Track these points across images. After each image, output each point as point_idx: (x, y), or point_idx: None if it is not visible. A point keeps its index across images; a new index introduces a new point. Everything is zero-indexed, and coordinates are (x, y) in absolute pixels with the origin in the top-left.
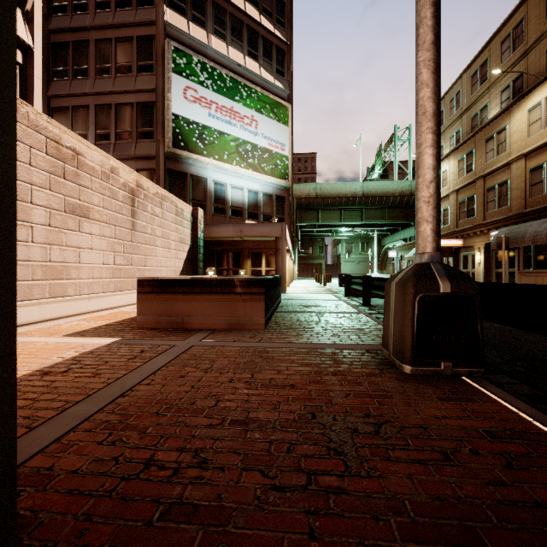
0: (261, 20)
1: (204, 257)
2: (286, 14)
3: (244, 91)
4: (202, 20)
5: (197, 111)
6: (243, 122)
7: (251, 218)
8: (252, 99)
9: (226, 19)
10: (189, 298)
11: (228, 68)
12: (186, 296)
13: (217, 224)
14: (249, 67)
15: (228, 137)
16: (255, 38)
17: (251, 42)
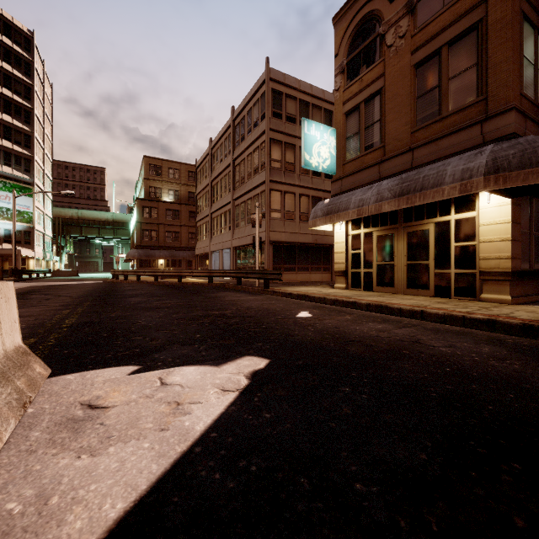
0: (14, 147)
1: None
2: (32, 141)
3: (2, 184)
4: None
5: None
6: (0, 198)
7: (7, 242)
8: (7, 187)
9: None
10: None
11: None
12: None
13: None
14: (5, 171)
15: None
16: (9, 156)
17: (7, 158)
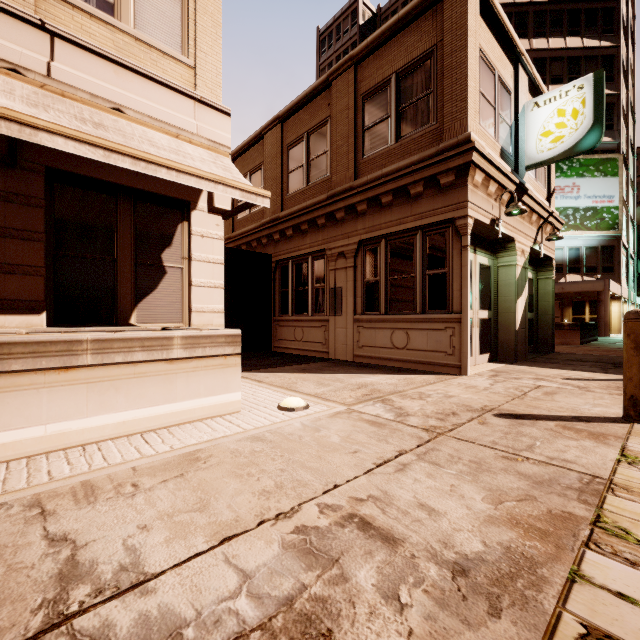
0: None
1: None
2: (616, 65)
3: (565, 166)
4: None
5: None
6: (563, 192)
7: (572, 272)
8: (573, 169)
9: None
10: None
11: None
12: None
13: None
14: None
15: None
16: None
17: None
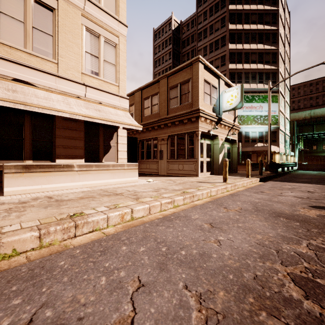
0: (264, 67)
1: (241, 156)
2: (277, 57)
3: (256, 98)
4: (240, 81)
5: (239, 111)
6: (256, 109)
7: (260, 142)
8: (260, 99)
9: (249, 75)
10: (239, 166)
11: (250, 92)
12: (239, 165)
13: (245, 147)
14: (259, 87)
15: (250, 116)
16: (261, 75)
17: (260, 77)
